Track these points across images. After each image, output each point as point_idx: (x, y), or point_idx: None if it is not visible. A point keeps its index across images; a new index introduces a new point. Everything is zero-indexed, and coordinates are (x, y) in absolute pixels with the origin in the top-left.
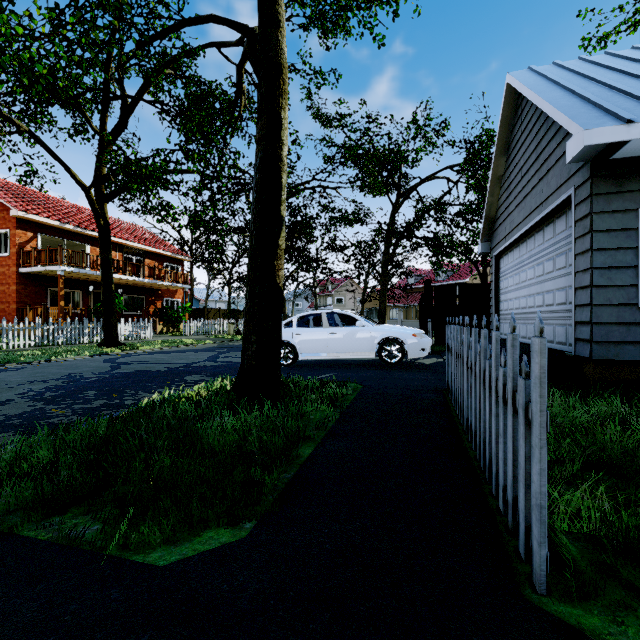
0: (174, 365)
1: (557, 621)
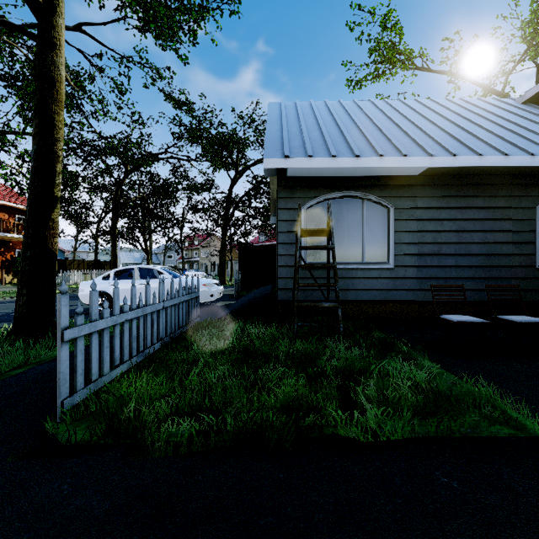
0: None
1: (45, 430)
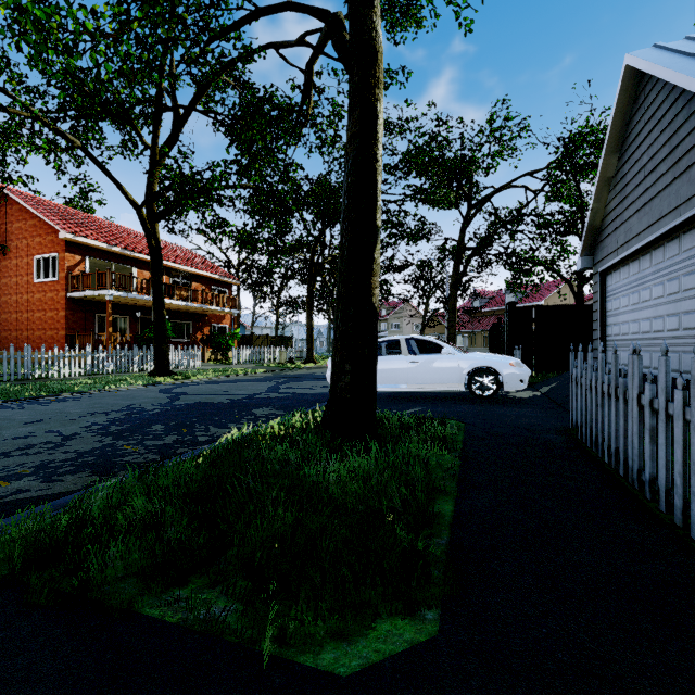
0: (235, 396)
1: None
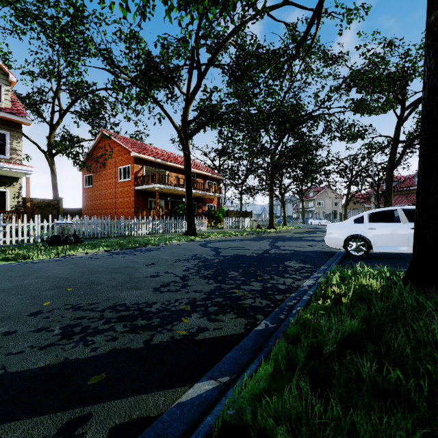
0: (256, 251)
1: None
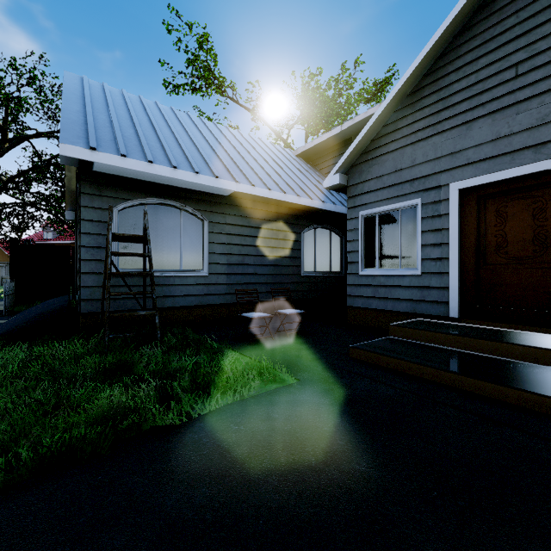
0: None
1: None
